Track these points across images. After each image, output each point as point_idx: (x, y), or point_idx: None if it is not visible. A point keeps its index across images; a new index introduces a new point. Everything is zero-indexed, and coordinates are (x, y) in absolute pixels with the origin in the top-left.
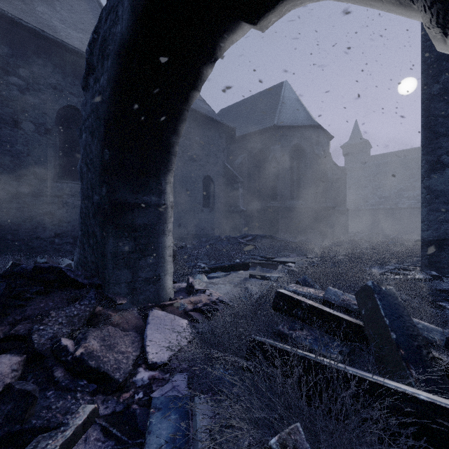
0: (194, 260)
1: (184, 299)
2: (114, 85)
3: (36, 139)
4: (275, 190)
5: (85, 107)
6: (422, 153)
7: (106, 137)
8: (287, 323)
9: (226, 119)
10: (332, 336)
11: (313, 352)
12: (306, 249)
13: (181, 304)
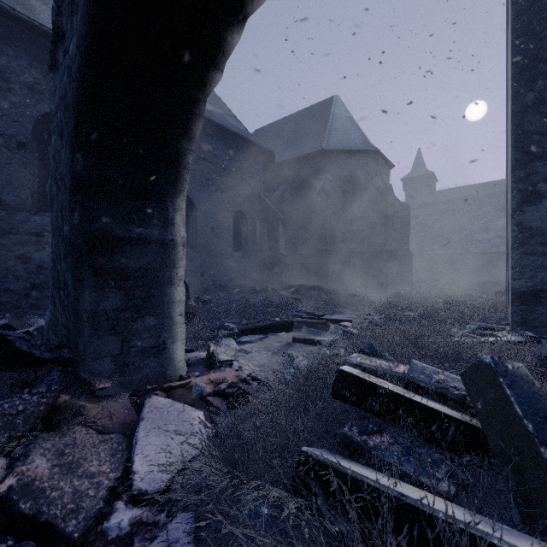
0: (220, 319)
1: (200, 378)
2: (84, 49)
3: (4, 156)
4: (324, 230)
5: (54, 97)
6: (513, 180)
7: (78, 134)
8: (356, 421)
9: (263, 142)
10: (434, 448)
11: (406, 478)
12: (364, 303)
13: (196, 385)
